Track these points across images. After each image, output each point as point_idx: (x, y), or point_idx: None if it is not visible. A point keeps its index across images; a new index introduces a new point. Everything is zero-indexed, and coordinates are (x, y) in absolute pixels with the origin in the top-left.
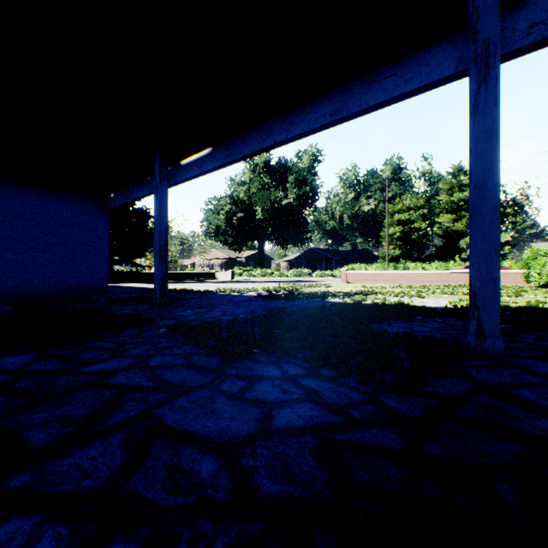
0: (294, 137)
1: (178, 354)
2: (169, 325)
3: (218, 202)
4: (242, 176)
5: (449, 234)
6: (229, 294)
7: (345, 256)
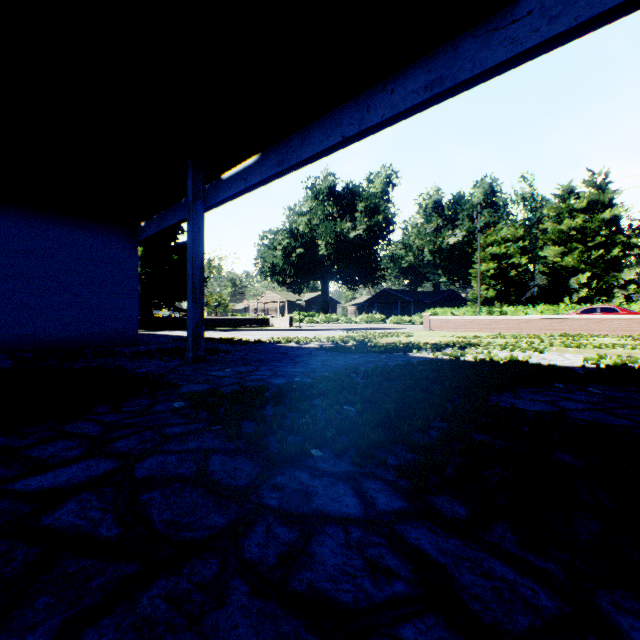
0: (372, 127)
1: (190, 450)
2: (193, 394)
3: (275, 236)
4: (303, 205)
5: (556, 270)
6: (285, 346)
7: (426, 298)
